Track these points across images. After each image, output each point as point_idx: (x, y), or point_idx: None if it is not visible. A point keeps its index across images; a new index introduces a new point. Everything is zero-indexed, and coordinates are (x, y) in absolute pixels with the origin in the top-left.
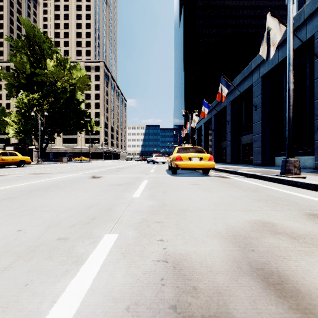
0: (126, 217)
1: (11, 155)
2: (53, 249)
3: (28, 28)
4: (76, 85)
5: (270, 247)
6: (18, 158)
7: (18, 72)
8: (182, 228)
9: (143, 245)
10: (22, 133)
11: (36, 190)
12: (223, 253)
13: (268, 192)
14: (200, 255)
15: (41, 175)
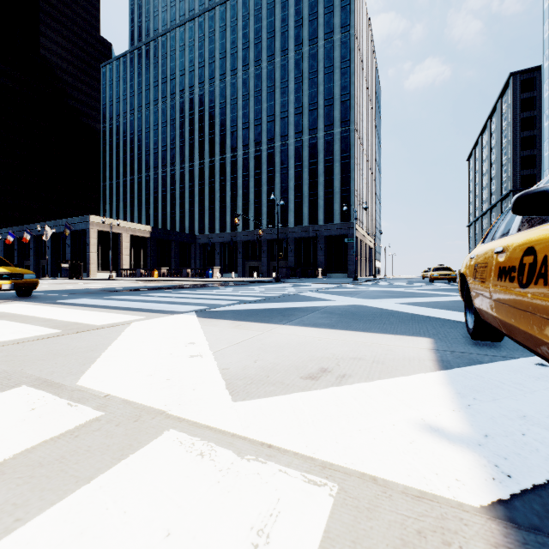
0: None
1: None
2: None
3: None
4: None
5: None
6: None
7: None
8: None
9: None
10: None
11: None
12: None
13: None
14: None
15: None
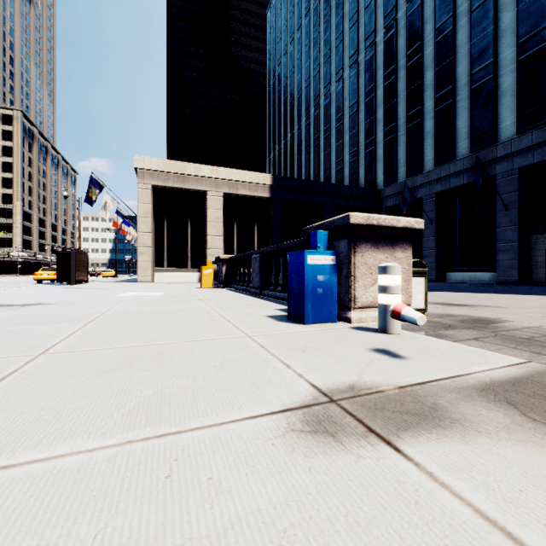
0: None
1: None
2: None
3: None
4: None
5: None
6: None
7: None
8: None
9: None
10: None
11: None
12: None
13: None
14: None
15: None
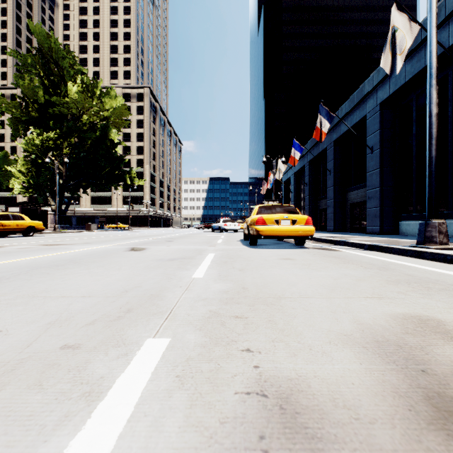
0: (183, 308)
1: (14, 218)
2: (50, 367)
3: (40, 37)
4: (110, 119)
5: (452, 364)
6: (25, 223)
7: (27, 102)
8: (282, 328)
9: (216, 360)
10: (32, 189)
11: (43, 267)
12: (369, 376)
13: (405, 270)
14: (326, 380)
15: (56, 247)
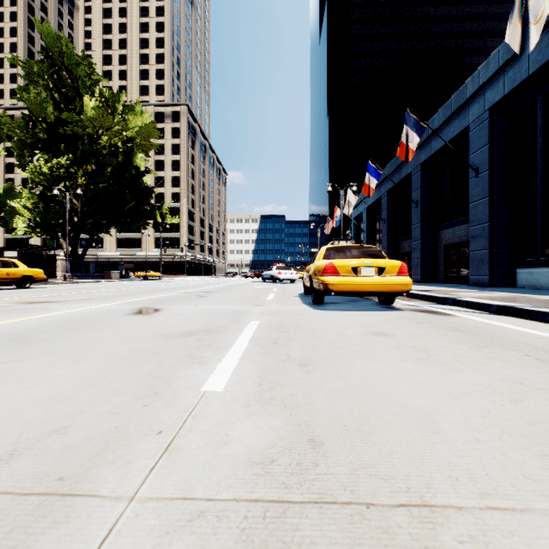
0: None
1: (4, 265)
2: None
3: (49, 39)
4: (135, 141)
5: None
6: (19, 271)
7: (35, 121)
8: None
9: None
10: (40, 229)
11: None
12: None
13: None
14: None
15: (35, 306)
